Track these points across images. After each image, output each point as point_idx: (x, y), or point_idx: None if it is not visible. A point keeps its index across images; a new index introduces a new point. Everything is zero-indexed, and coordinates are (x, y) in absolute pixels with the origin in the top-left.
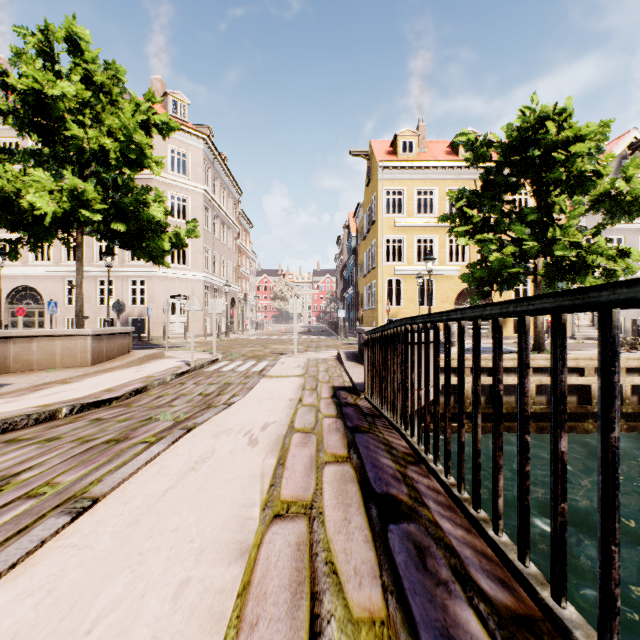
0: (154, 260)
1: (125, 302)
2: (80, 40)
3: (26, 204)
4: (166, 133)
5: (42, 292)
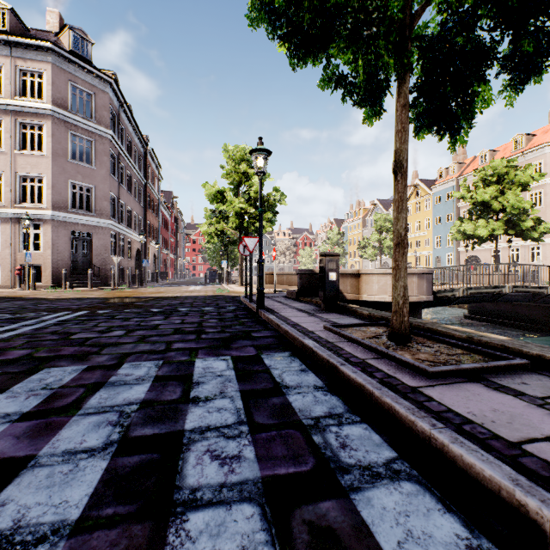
0: (533, 240)
1: (526, 260)
2: (495, 164)
3: (477, 232)
4: (538, 179)
5: (480, 258)
